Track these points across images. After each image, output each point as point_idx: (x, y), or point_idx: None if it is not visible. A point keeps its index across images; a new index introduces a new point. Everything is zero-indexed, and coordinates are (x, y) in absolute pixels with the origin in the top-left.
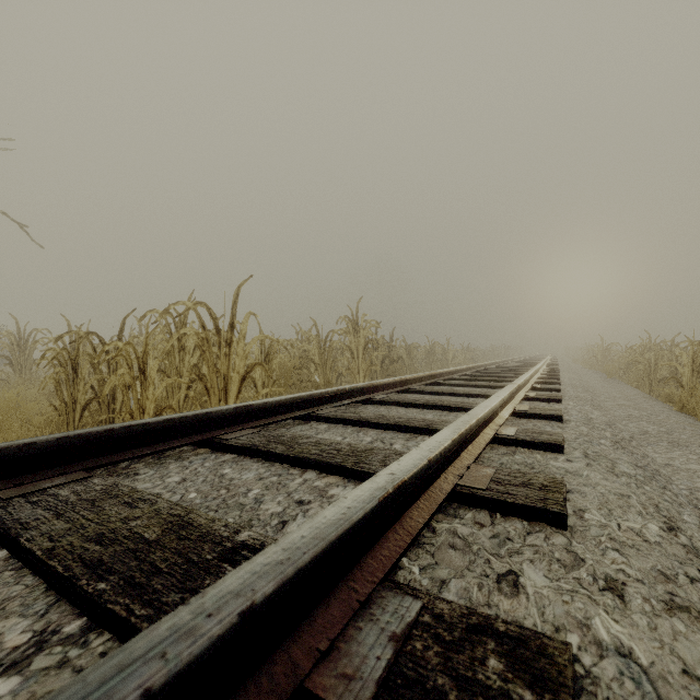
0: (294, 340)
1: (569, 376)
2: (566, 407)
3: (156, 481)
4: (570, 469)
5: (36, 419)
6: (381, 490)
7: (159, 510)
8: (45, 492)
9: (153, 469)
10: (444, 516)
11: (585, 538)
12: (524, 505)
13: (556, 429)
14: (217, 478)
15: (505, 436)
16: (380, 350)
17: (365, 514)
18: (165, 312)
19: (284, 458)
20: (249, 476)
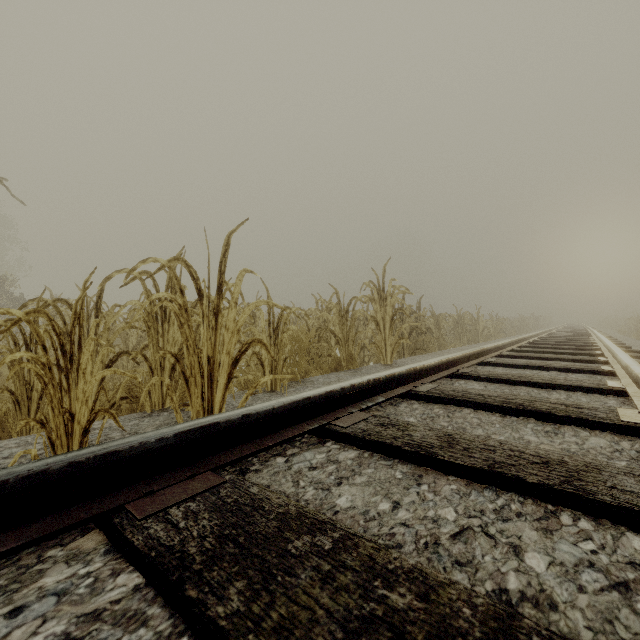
0: (313, 310)
1: None
2: None
3: None
4: None
5: None
6: None
7: None
8: None
9: None
10: None
11: None
12: None
13: None
14: None
15: None
16: (407, 320)
17: None
18: (131, 270)
19: None
20: None
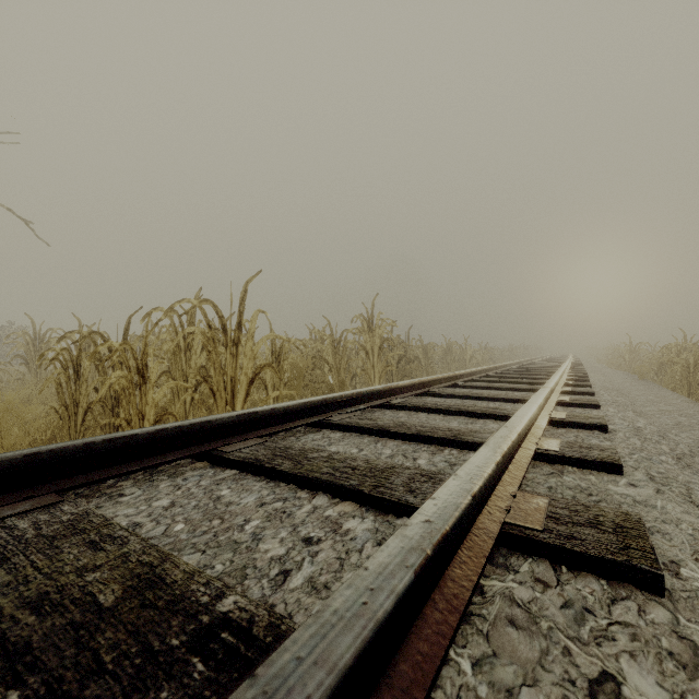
0: (307, 340)
1: (598, 378)
2: (606, 414)
3: (140, 506)
4: (637, 497)
5: (35, 423)
6: (416, 553)
7: (128, 554)
8: (1, 523)
9: (140, 489)
10: (492, 569)
11: (696, 613)
12: (600, 558)
13: (603, 441)
14: (210, 503)
15: (549, 452)
16: (395, 350)
17: (397, 603)
18: (169, 310)
19: (291, 478)
20: (249, 500)
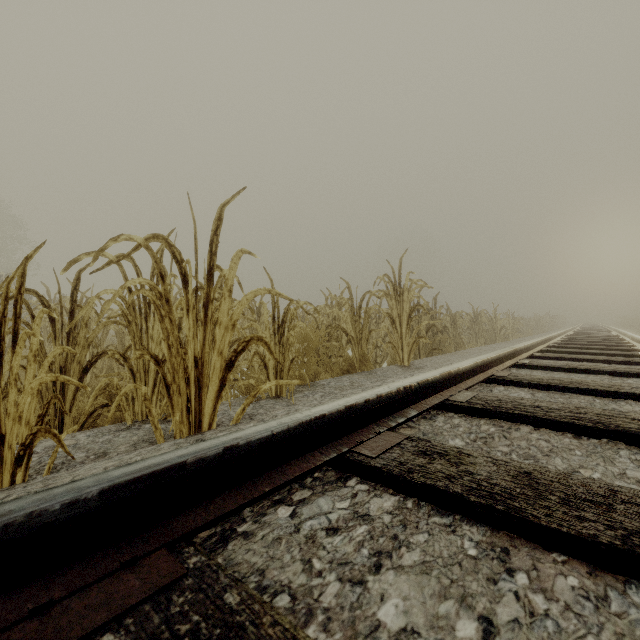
0: (322, 307)
1: None
2: None
3: None
4: None
5: None
6: None
7: None
8: None
9: None
10: None
11: None
12: None
13: None
14: None
15: None
16: (423, 318)
17: None
18: (100, 249)
19: None
20: None
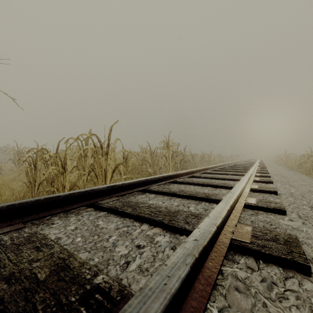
0: (139, 152)
1: (271, 169)
2: (276, 186)
3: (61, 229)
4: (294, 226)
5: (16, 189)
6: (190, 257)
7: (53, 253)
8: None
9: (61, 221)
10: (226, 261)
11: None
12: (279, 257)
13: (275, 199)
14: (93, 227)
15: (251, 204)
16: (179, 156)
17: (181, 284)
18: (76, 138)
19: (131, 216)
20: (111, 226)
